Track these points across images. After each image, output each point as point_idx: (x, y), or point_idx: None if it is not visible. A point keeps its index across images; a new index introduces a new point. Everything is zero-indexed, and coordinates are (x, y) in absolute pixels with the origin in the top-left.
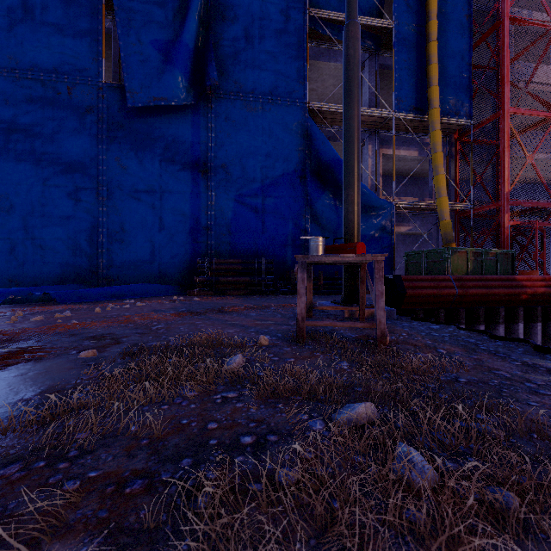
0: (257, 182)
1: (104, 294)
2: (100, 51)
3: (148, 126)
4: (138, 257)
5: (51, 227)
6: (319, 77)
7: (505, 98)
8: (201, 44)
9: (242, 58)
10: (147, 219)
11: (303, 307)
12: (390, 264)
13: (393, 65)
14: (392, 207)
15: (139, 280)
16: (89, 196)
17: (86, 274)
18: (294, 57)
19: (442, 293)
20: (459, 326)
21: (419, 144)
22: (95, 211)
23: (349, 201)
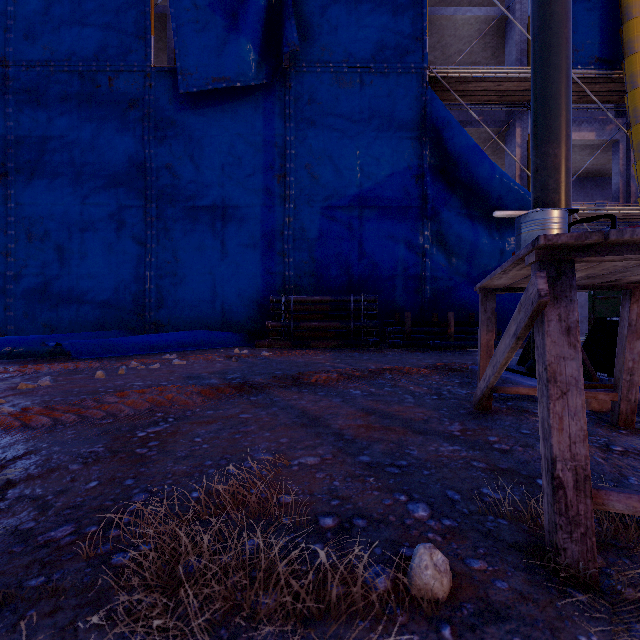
0: (353, 186)
1: (141, 344)
2: (147, 26)
3: (207, 119)
4: (194, 295)
5: (90, 258)
6: (439, 42)
7: None
8: (276, 0)
9: (332, 14)
10: (206, 243)
11: (578, 435)
12: None
13: None
14: None
15: (196, 325)
16: (134, 216)
17: (131, 317)
18: (407, 3)
19: None
20: None
21: (597, 121)
22: (141, 235)
23: (548, 169)
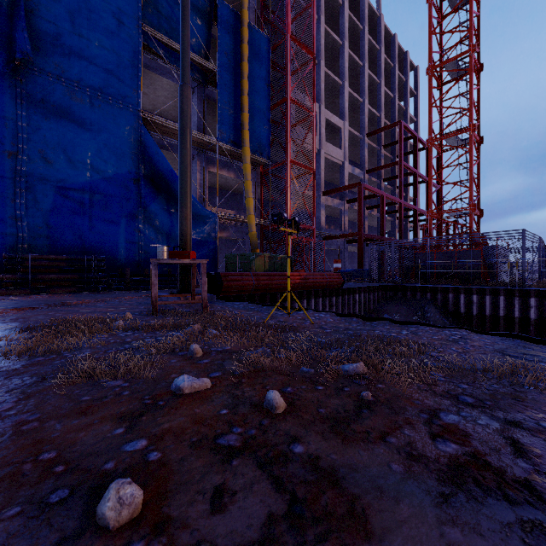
0: (85, 176)
1: None
2: None
3: None
4: None
5: None
6: (152, 85)
7: (289, 152)
8: (7, 4)
9: (65, 42)
10: None
11: (156, 293)
12: (215, 264)
13: (217, 103)
14: (216, 217)
15: None
16: None
17: None
18: (128, 63)
19: (246, 284)
20: (249, 302)
21: (237, 169)
22: None
23: (183, 217)
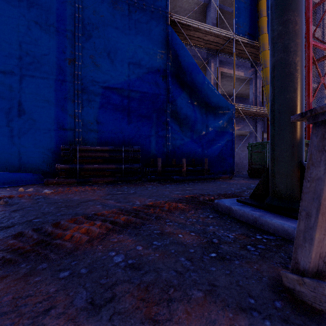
0: (124, 76)
1: None
2: None
3: (4, 2)
4: None
5: None
6: (173, 9)
7: (310, 33)
8: None
9: None
10: (3, 101)
11: None
12: (232, 154)
13: None
14: (233, 108)
15: None
16: None
17: None
18: None
19: None
20: None
21: (244, 67)
22: None
23: (290, 33)
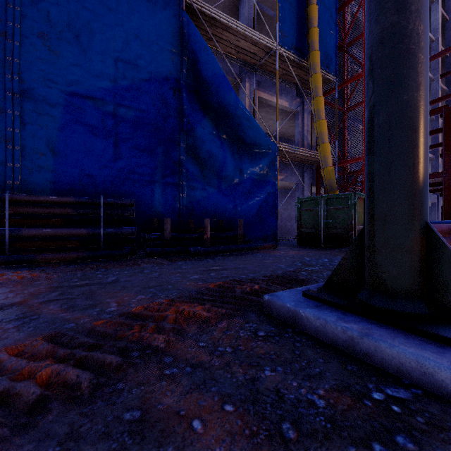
0: (107, 79)
1: None
2: None
3: None
4: None
5: None
6: None
7: None
8: None
9: None
10: None
11: None
12: (275, 213)
13: None
14: (276, 148)
15: None
16: None
17: None
18: None
19: None
20: None
21: (289, 95)
22: None
23: None
